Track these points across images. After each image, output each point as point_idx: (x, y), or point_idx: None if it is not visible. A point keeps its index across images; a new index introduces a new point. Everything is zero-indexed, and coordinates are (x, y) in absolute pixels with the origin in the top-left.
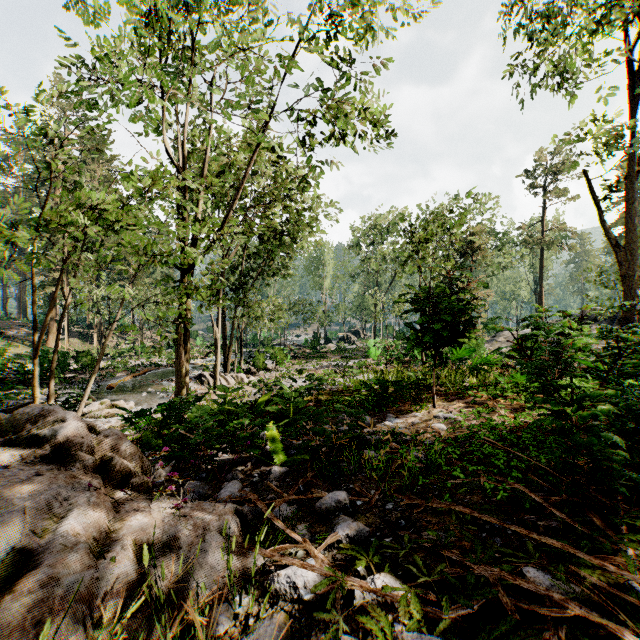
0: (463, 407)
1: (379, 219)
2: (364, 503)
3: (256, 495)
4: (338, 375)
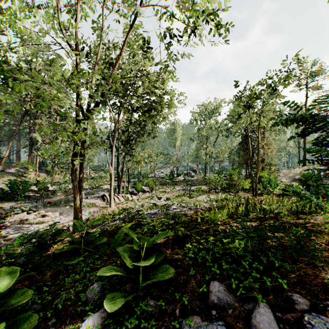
0: None
1: (208, 105)
2: None
3: None
4: (185, 196)
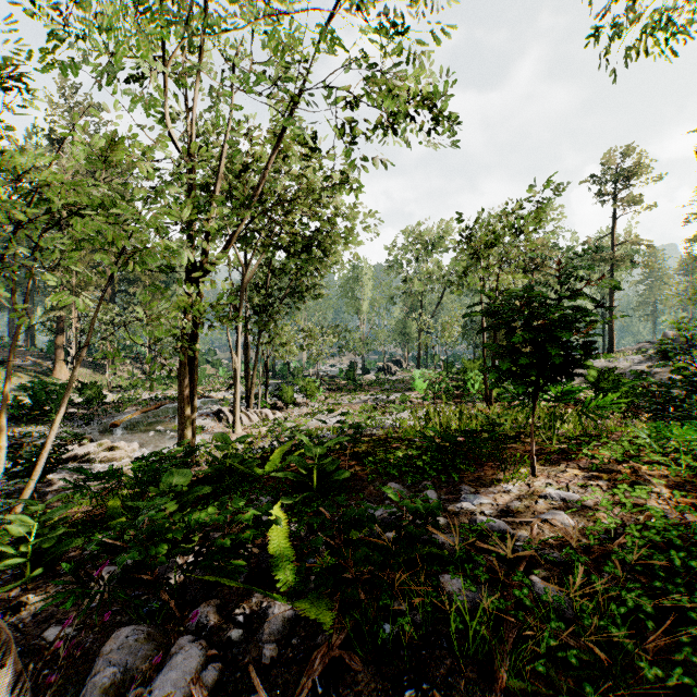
0: (583, 477)
1: (424, 233)
2: None
3: None
4: (378, 411)
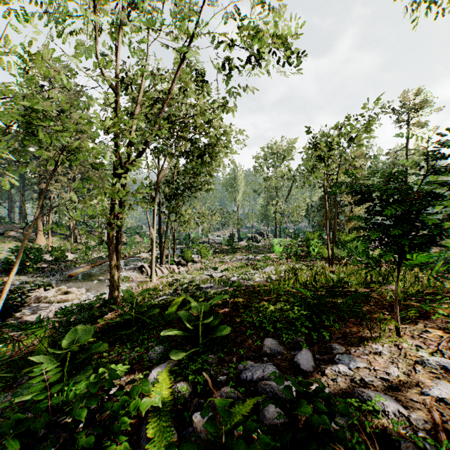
0: (449, 340)
1: (279, 147)
2: None
3: None
4: (249, 267)
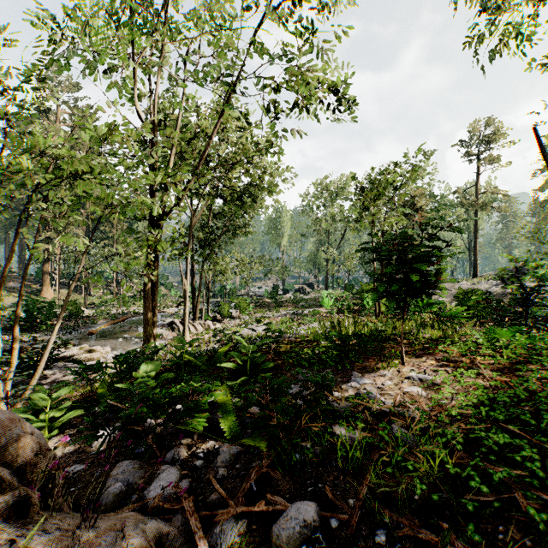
0: (436, 365)
1: (331, 184)
2: (341, 524)
3: (192, 501)
4: (295, 323)
